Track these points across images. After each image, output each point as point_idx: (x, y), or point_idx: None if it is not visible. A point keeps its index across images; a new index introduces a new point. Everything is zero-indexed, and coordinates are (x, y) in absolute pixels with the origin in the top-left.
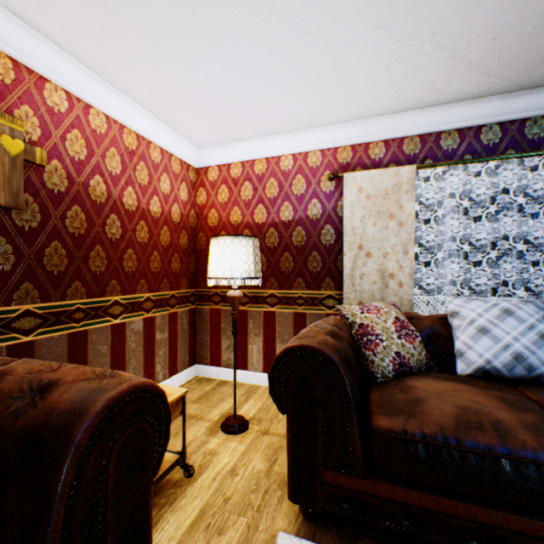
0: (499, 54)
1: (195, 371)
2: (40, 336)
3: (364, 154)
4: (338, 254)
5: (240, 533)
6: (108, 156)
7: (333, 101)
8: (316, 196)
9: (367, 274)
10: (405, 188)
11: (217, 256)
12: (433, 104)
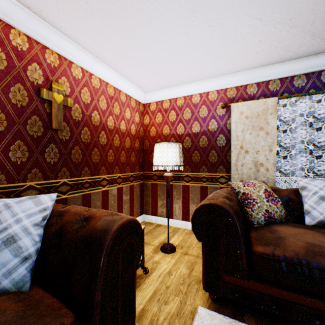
0: None
1: (142, 218)
2: (70, 195)
3: (243, 91)
4: (227, 152)
5: (176, 304)
6: (100, 100)
7: (225, 62)
8: (214, 118)
9: (246, 163)
10: (270, 111)
11: (158, 153)
12: (288, 59)
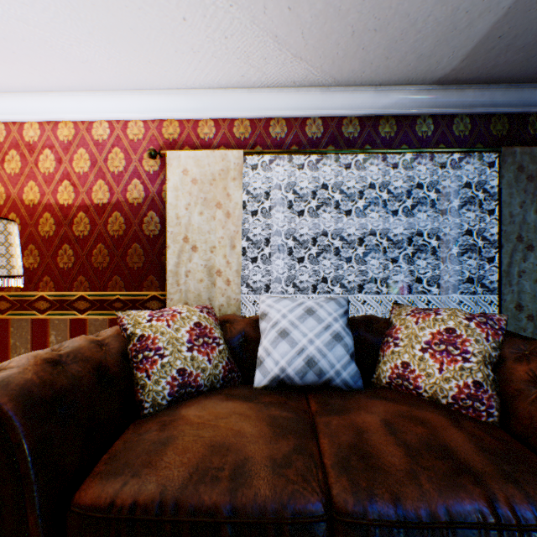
0: (302, 33)
1: None
2: None
3: (193, 132)
4: (165, 247)
5: None
6: None
7: (137, 54)
8: (139, 176)
9: (193, 270)
10: (233, 174)
11: None
12: (259, 86)
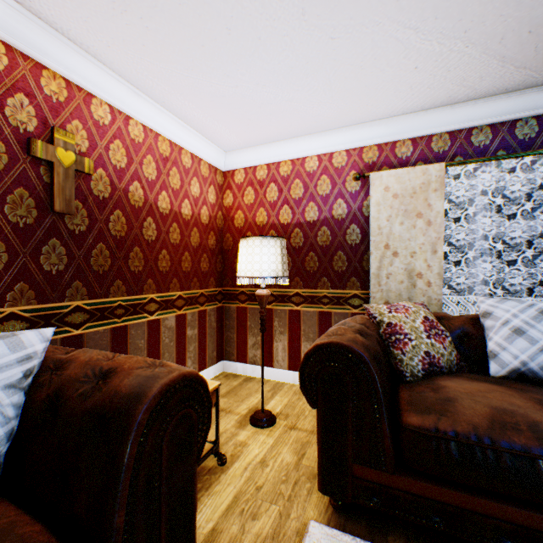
0: (536, 47)
1: (222, 367)
2: (88, 329)
3: (390, 153)
4: (364, 254)
5: (272, 519)
6: (145, 163)
7: (359, 102)
8: (341, 196)
9: (394, 273)
10: (434, 186)
11: (246, 256)
12: (463, 100)
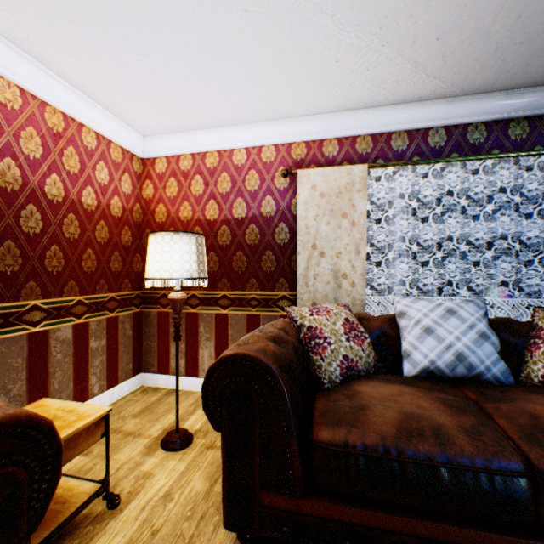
0: (443, 56)
1: (140, 381)
2: None
3: (318, 151)
4: (293, 253)
5: None
6: (23, 137)
7: (285, 93)
8: (270, 193)
9: (321, 274)
10: (358, 187)
11: (154, 254)
12: (384, 104)
